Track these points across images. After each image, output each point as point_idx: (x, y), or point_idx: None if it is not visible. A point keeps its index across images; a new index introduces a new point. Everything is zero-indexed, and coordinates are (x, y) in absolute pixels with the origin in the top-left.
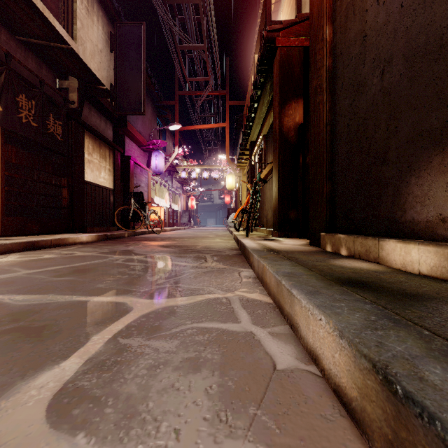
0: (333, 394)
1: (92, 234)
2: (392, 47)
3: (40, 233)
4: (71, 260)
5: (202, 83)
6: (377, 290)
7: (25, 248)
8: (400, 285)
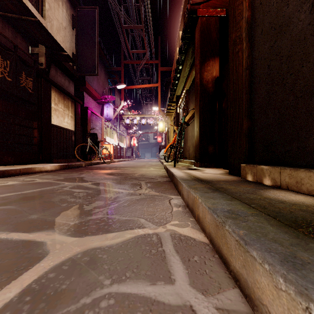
0: None
1: (55, 165)
2: None
3: (15, 163)
4: (27, 186)
5: (141, 55)
6: None
7: None
8: None
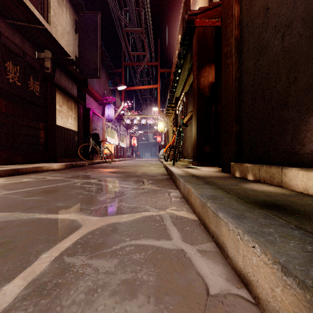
0: None
1: (61, 164)
2: (292, 14)
3: (23, 163)
4: (42, 183)
5: (141, 56)
6: (295, 214)
7: (10, 174)
8: (312, 208)
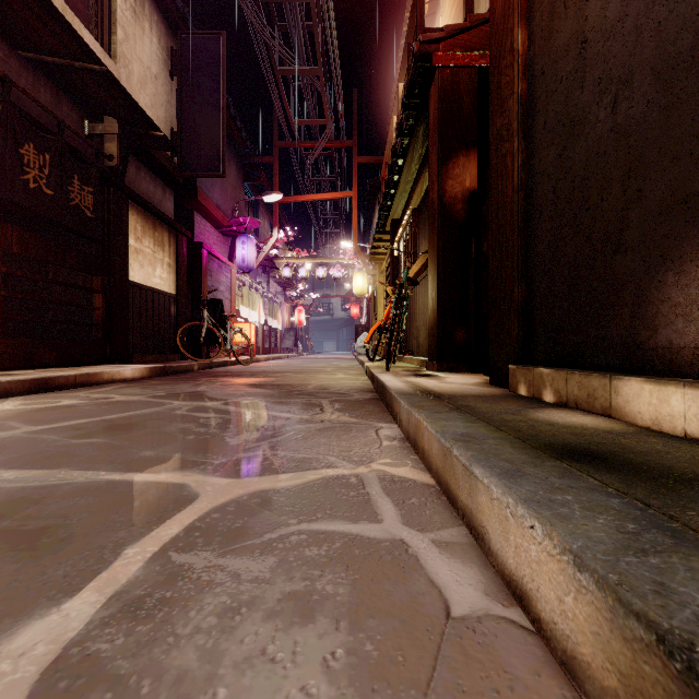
0: (561, 670)
1: (140, 367)
2: (632, 58)
3: (59, 364)
4: (104, 408)
5: (316, 129)
6: (623, 469)
7: (32, 389)
8: (660, 459)
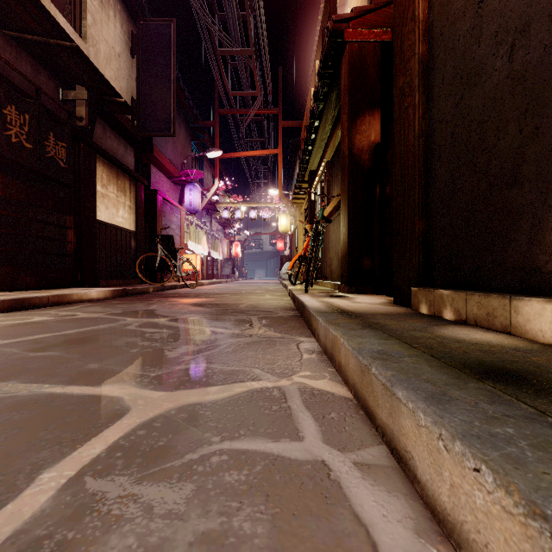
0: None
1: (104, 289)
2: (529, 9)
3: (37, 287)
4: (66, 324)
5: (249, 99)
6: (550, 392)
7: (11, 308)
8: None
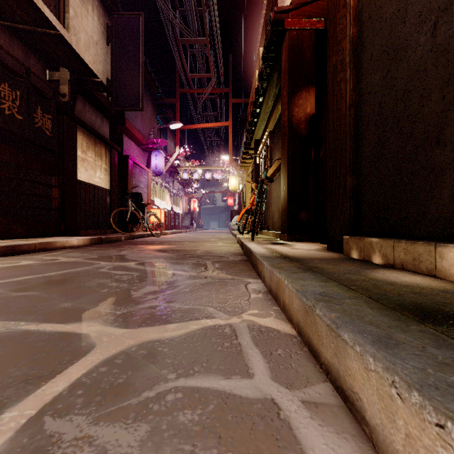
0: None
1: (83, 238)
2: None
3: (27, 236)
4: (49, 267)
5: (204, 80)
6: None
7: (3, 253)
8: None
